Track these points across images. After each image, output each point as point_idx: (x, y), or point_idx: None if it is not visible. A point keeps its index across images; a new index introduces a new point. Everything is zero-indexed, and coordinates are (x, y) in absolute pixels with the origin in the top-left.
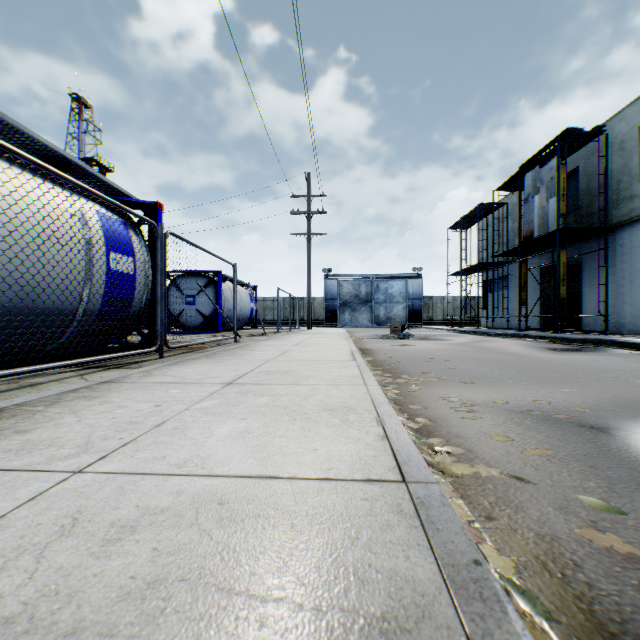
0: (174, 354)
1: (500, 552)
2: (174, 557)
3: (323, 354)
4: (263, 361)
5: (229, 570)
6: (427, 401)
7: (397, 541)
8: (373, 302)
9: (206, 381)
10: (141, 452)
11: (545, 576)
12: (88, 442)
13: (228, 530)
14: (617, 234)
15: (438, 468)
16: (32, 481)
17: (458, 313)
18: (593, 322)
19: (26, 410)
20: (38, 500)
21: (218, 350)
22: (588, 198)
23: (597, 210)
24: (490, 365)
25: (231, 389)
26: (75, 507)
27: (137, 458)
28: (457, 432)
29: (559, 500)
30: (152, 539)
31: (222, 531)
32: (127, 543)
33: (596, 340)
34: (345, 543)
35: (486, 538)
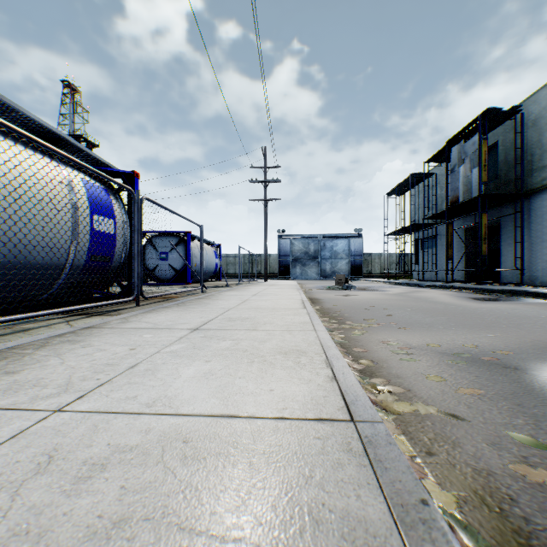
0: (149, 303)
1: (441, 487)
2: (140, 495)
3: (278, 303)
4: (226, 309)
5: (191, 509)
6: (369, 344)
7: (348, 480)
8: (320, 258)
9: (176, 327)
10: (115, 392)
11: (484, 511)
12: (68, 382)
13: (191, 468)
14: (531, 199)
15: (381, 406)
16: (15, 419)
17: (393, 267)
18: (510, 275)
19: (16, 353)
20: (19, 438)
21: (187, 299)
22: (506, 168)
23: (514, 179)
24: (423, 313)
25: (197, 334)
26: (52, 445)
27: (111, 398)
28: (397, 373)
29: (492, 436)
30: (120, 477)
31: (185, 469)
32: (97, 481)
33: (514, 291)
34: (300, 482)
35: (428, 473)
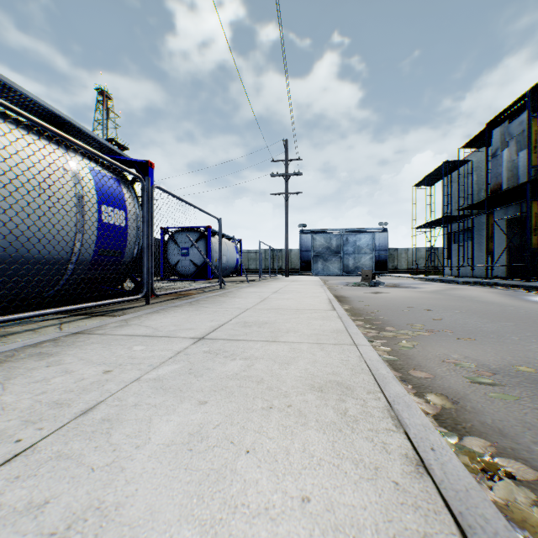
0: (161, 300)
1: None
2: None
3: (301, 302)
4: (242, 309)
5: None
6: (428, 364)
7: None
8: (343, 253)
9: (178, 334)
10: (19, 483)
11: None
12: None
13: None
14: None
15: (514, 522)
16: None
17: (421, 263)
18: None
19: None
20: None
21: (202, 297)
22: None
23: None
24: (477, 316)
25: (200, 347)
26: None
27: (0, 503)
28: (495, 423)
29: None
30: None
31: None
32: None
33: None
34: None
35: None
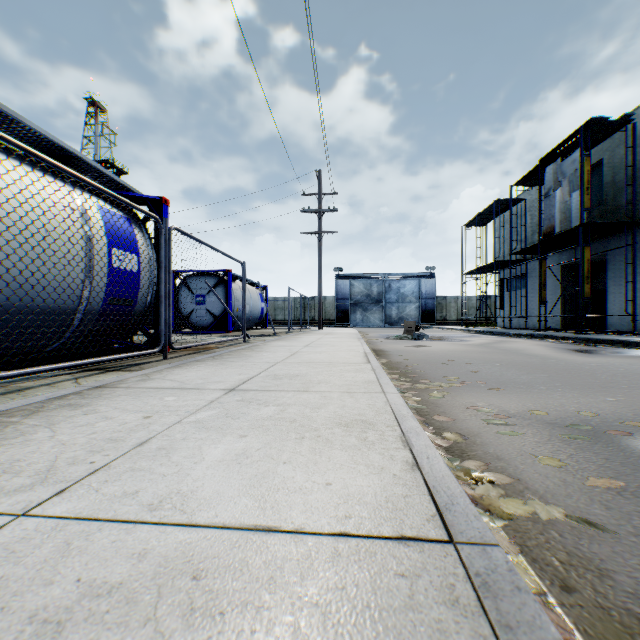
0: (179, 355)
1: None
2: None
3: (335, 356)
4: (271, 363)
5: None
6: (453, 411)
7: None
8: (385, 302)
9: (207, 386)
10: (110, 484)
11: None
12: (51, 467)
13: (198, 635)
14: None
15: (482, 505)
16: None
17: (473, 313)
18: (619, 322)
19: None
20: None
21: (225, 351)
22: (613, 191)
23: (624, 204)
24: (516, 368)
25: (233, 396)
26: None
27: (102, 493)
28: (495, 452)
29: None
30: None
31: (188, 637)
32: None
33: (626, 341)
34: None
35: (571, 626)
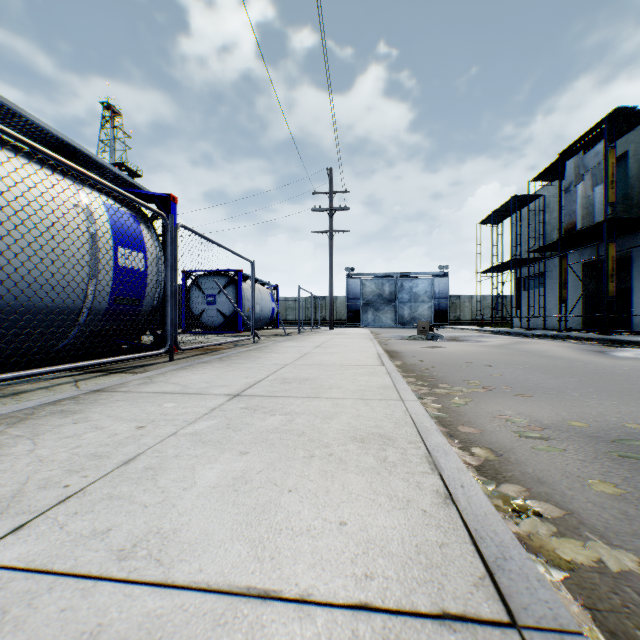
0: (186, 356)
1: None
2: None
3: (347, 357)
4: (280, 365)
5: None
6: (479, 420)
7: None
8: (397, 301)
9: (210, 391)
10: (79, 517)
11: None
12: (18, 492)
13: None
14: None
15: (532, 547)
16: None
17: (487, 313)
18: None
19: None
20: None
21: (234, 352)
22: (639, 185)
23: None
24: (541, 372)
25: (237, 403)
26: None
27: (67, 531)
28: (535, 473)
29: None
30: None
31: None
32: None
33: None
34: None
35: None
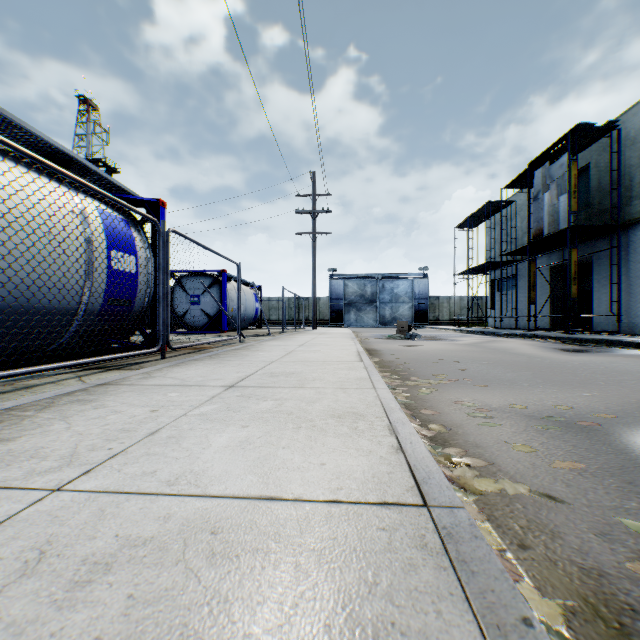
0: (177, 355)
1: (541, 592)
2: (152, 609)
3: (329, 355)
4: (267, 362)
5: (218, 629)
6: (440, 405)
7: (424, 588)
8: (379, 302)
9: (207, 383)
10: (130, 466)
11: (600, 626)
12: (74, 453)
13: (220, 570)
14: (630, 232)
15: (458, 484)
16: (3, 501)
17: (465, 313)
18: (605, 322)
19: (15, 415)
20: (5, 526)
21: (222, 350)
22: (600, 195)
23: (609, 207)
24: (502, 367)
25: (233, 392)
26: (45, 536)
27: (124, 473)
28: (475, 441)
29: (600, 524)
30: (128, 582)
31: (213, 571)
32: (98, 587)
33: (610, 341)
34: (361, 591)
35: (522, 573)
